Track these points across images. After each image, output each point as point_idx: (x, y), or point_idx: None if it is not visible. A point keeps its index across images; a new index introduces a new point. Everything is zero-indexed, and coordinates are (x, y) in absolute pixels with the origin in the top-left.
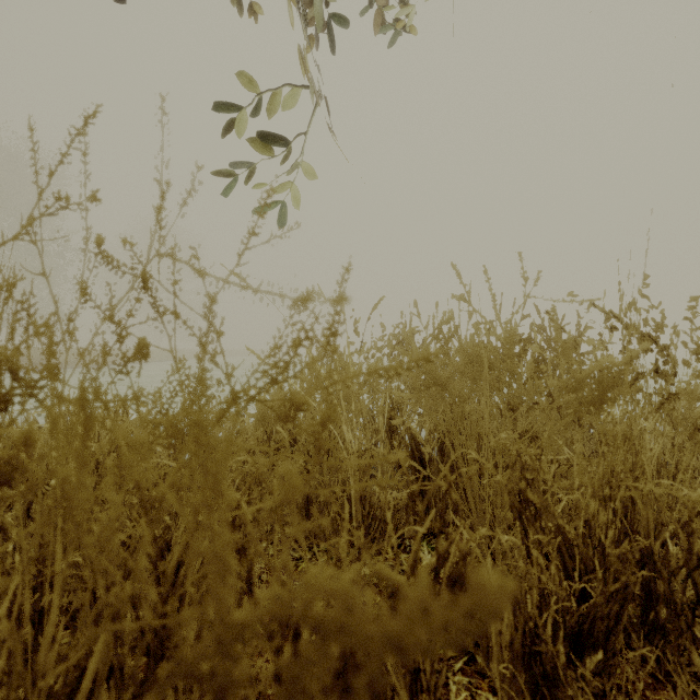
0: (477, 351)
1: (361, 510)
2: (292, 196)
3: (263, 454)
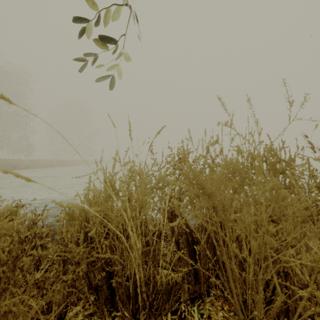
0: (241, 169)
1: (146, 291)
2: (118, 73)
3: (73, 244)
